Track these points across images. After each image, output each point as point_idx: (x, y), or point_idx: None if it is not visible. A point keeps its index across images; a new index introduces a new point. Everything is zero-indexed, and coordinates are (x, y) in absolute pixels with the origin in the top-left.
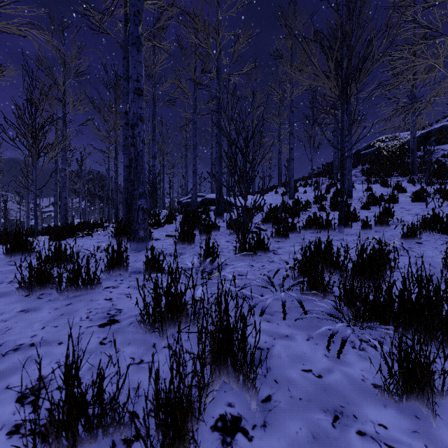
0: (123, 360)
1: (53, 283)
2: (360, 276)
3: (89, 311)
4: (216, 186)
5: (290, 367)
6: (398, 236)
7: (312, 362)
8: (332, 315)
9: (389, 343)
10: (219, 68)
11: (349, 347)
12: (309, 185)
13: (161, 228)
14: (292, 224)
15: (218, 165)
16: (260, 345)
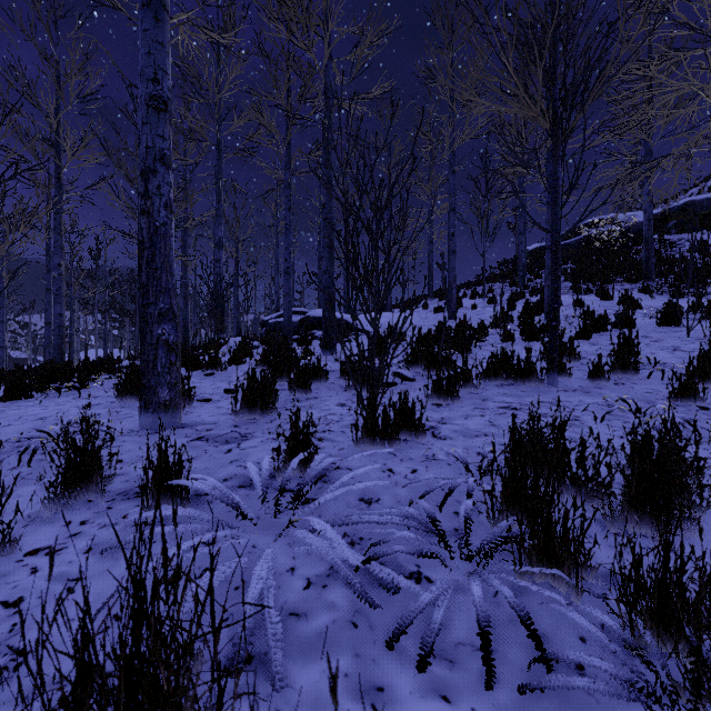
0: None
1: None
2: (642, 511)
3: None
4: (324, 297)
5: None
6: (660, 393)
7: None
8: (634, 685)
9: None
10: (329, 87)
11: None
12: (478, 295)
13: (221, 373)
14: (463, 370)
15: (327, 259)
16: None
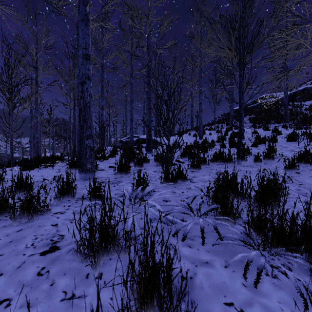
0: (56, 294)
1: (9, 210)
2: (261, 202)
3: (35, 238)
4: (147, 130)
5: (212, 300)
6: (281, 167)
7: (232, 294)
8: (245, 241)
9: (296, 269)
10: (149, 43)
11: (263, 274)
12: (212, 129)
13: (106, 160)
14: (203, 158)
15: (148, 114)
16: (184, 273)
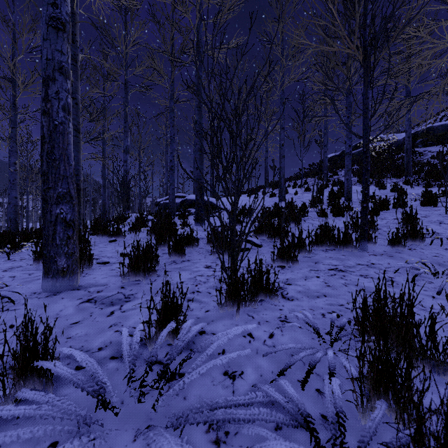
0: None
1: None
2: None
3: None
4: (196, 185)
5: None
6: (444, 256)
7: None
8: None
9: None
10: (199, 40)
11: None
12: (298, 185)
13: (121, 240)
14: (299, 239)
15: (199, 159)
16: None
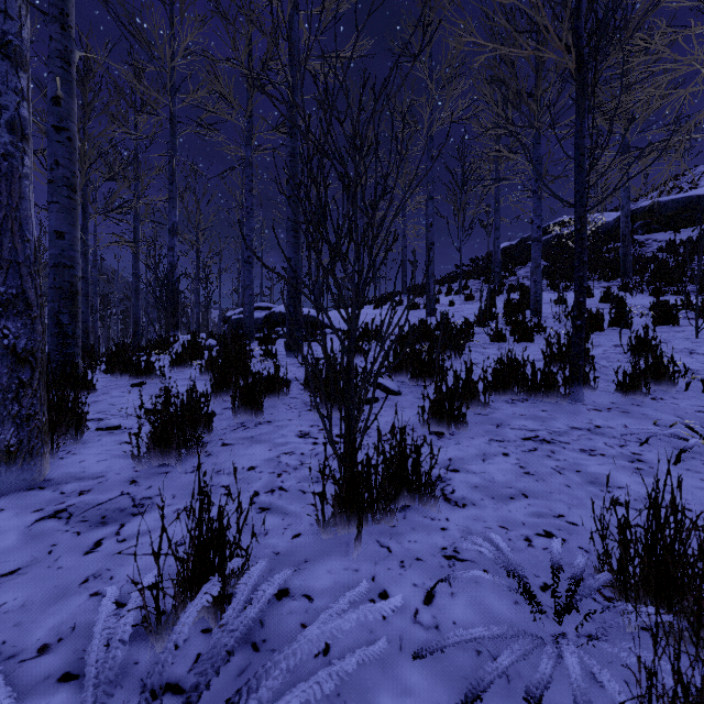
0: None
1: None
2: None
3: None
4: (288, 288)
5: None
6: None
7: None
8: None
9: None
10: (294, 42)
11: None
12: (454, 291)
13: (153, 383)
14: (466, 383)
15: (292, 245)
16: None
